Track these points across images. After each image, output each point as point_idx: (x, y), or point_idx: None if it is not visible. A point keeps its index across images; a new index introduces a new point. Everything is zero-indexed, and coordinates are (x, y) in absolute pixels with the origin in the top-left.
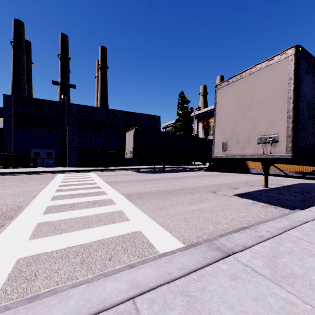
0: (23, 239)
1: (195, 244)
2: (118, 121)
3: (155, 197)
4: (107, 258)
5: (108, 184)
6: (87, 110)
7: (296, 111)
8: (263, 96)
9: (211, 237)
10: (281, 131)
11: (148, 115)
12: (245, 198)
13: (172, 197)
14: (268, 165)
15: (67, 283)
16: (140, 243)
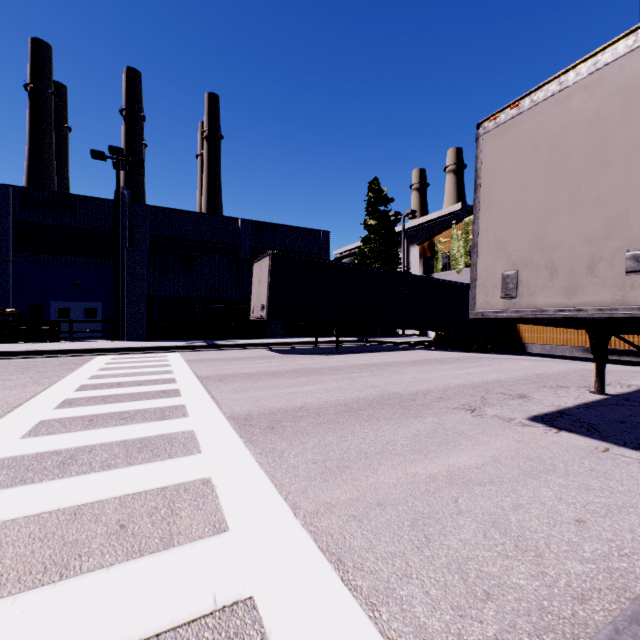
0: None
1: None
2: (239, 243)
3: (316, 426)
4: None
5: (200, 383)
6: (173, 217)
7: None
8: None
9: None
10: None
11: (304, 230)
12: (566, 429)
13: (361, 425)
14: (606, 336)
15: None
16: None
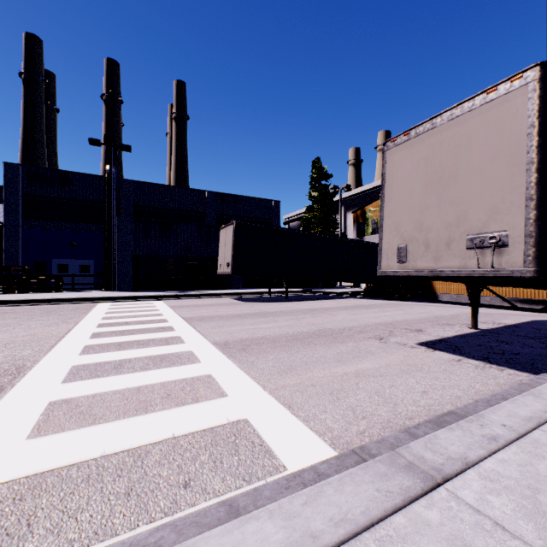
0: (17, 437)
1: (357, 450)
2: (205, 211)
3: (274, 348)
4: (179, 483)
5: (186, 322)
6: (152, 190)
7: (543, 187)
8: (476, 159)
9: (389, 434)
10: (514, 225)
11: (259, 200)
12: (439, 349)
13: (304, 347)
14: (478, 288)
15: (93, 545)
16: (247, 448)
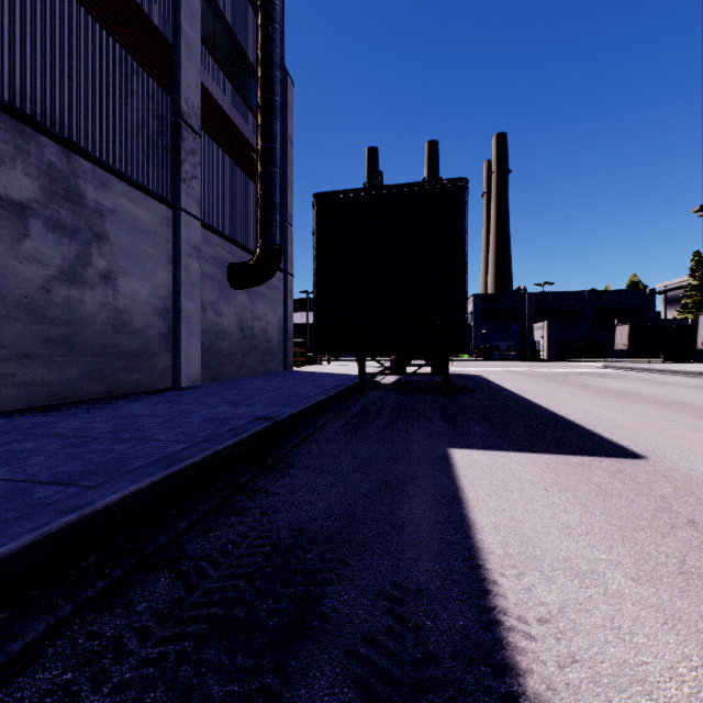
0: None
1: None
2: (585, 305)
3: None
4: None
5: None
6: (546, 296)
7: None
8: None
9: None
10: None
11: (632, 291)
12: None
13: None
14: None
15: None
16: None
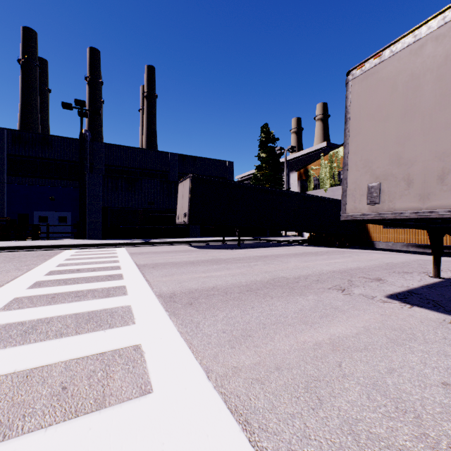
0: None
1: None
2: (168, 170)
3: (225, 302)
4: None
5: (138, 270)
6: (121, 151)
7: None
8: None
9: None
10: None
11: (215, 161)
12: (417, 305)
13: (259, 301)
14: (441, 235)
15: None
16: None
